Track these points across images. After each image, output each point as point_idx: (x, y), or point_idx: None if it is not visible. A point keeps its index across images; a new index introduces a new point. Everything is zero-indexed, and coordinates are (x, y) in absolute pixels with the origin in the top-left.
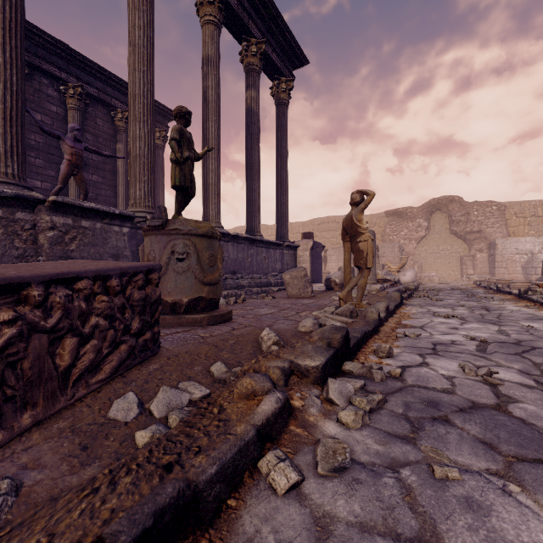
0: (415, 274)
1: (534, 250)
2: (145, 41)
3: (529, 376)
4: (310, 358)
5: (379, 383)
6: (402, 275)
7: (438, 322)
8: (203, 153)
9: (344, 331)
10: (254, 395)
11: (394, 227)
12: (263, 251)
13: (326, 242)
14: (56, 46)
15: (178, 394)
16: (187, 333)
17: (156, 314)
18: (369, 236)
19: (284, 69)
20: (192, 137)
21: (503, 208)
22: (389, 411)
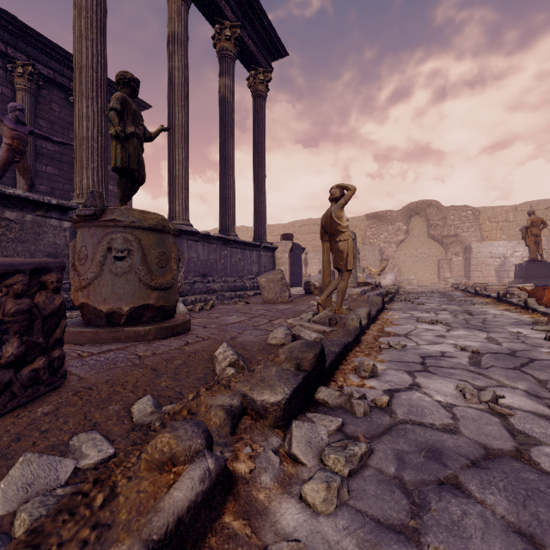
0: (395, 277)
1: (506, 254)
2: (94, 4)
3: (539, 400)
4: (271, 389)
5: (362, 418)
6: (383, 278)
7: (423, 329)
8: (156, 132)
9: (317, 348)
10: (172, 463)
11: (374, 230)
12: (238, 252)
13: (307, 244)
14: (0, 16)
15: (53, 465)
16: (120, 352)
17: (57, 331)
18: (350, 235)
19: (262, 58)
20: (139, 111)
21: (477, 213)
22: (376, 472)
